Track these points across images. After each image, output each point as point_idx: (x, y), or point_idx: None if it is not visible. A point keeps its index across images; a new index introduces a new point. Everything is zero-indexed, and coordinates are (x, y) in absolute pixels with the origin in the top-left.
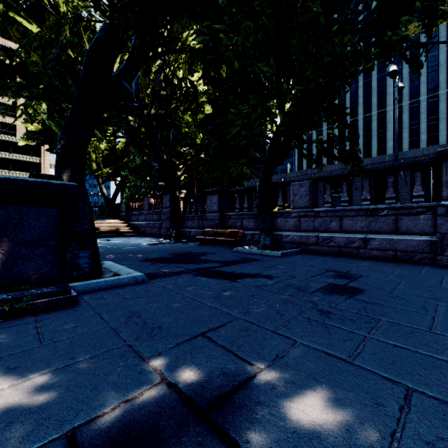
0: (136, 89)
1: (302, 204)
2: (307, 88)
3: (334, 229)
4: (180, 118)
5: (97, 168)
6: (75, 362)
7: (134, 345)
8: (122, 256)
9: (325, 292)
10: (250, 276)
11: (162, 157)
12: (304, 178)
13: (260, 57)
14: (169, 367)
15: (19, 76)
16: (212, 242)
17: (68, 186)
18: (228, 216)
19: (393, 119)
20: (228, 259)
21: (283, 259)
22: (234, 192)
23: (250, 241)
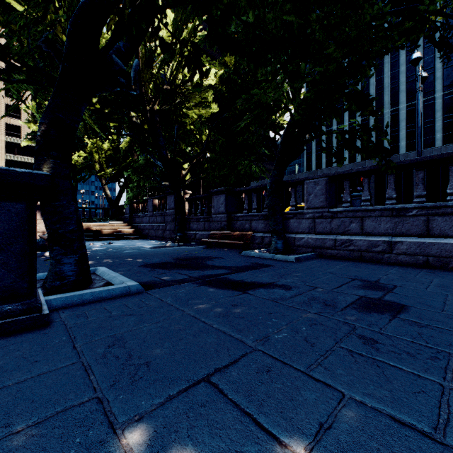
0: (134, 77)
1: (318, 203)
2: (327, 71)
3: (354, 231)
4: (185, 115)
5: (100, 168)
6: (8, 436)
7: (106, 399)
8: (120, 261)
9: (359, 309)
10: (264, 286)
11: (165, 155)
12: (319, 175)
13: (282, 3)
14: (152, 448)
15: (0, 57)
16: (219, 245)
17: (37, 176)
18: (236, 218)
19: (406, 117)
20: (237, 264)
21: (298, 264)
22: (242, 191)
23: (260, 245)
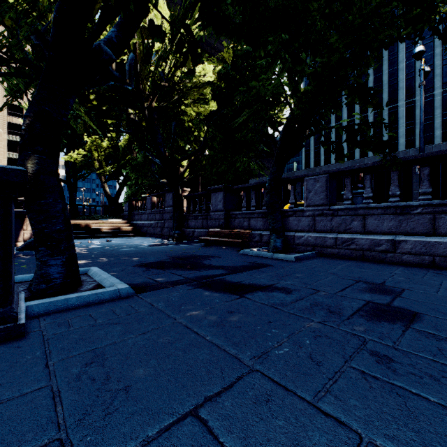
0: (129, 71)
1: (318, 201)
2: (328, 63)
3: (356, 229)
4: (183, 112)
5: (100, 166)
6: None
7: (70, 441)
8: (115, 260)
9: (367, 318)
10: (263, 289)
11: (163, 153)
12: (319, 172)
13: None
14: None
15: None
16: (217, 243)
17: (12, 171)
18: (234, 215)
19: (405, 114)
20: (234, 264)
21: (298, 264)
22: (241, 189)
23: (259, 243)
